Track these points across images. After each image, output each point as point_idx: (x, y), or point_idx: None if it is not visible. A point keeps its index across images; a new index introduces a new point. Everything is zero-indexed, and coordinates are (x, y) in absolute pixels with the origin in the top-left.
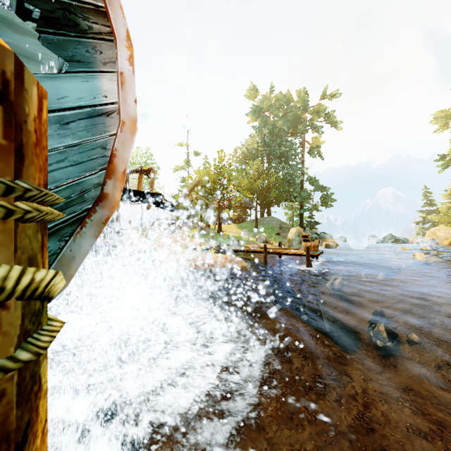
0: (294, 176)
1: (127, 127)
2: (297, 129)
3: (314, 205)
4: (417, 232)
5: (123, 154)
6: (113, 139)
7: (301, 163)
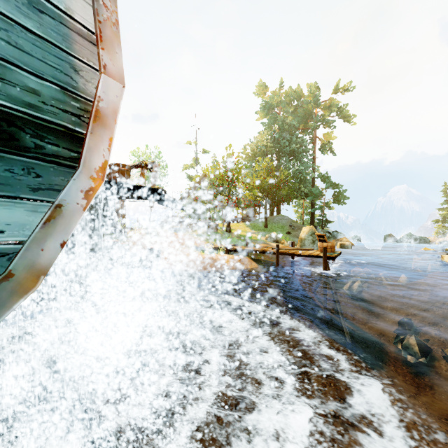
0: (305, 173)
1: (108, 99)
2: (307, 125)
3: (326, 203)
4: (437, 231)
5: (103, 133)
6: (90, 113)
7: (313, 160)
